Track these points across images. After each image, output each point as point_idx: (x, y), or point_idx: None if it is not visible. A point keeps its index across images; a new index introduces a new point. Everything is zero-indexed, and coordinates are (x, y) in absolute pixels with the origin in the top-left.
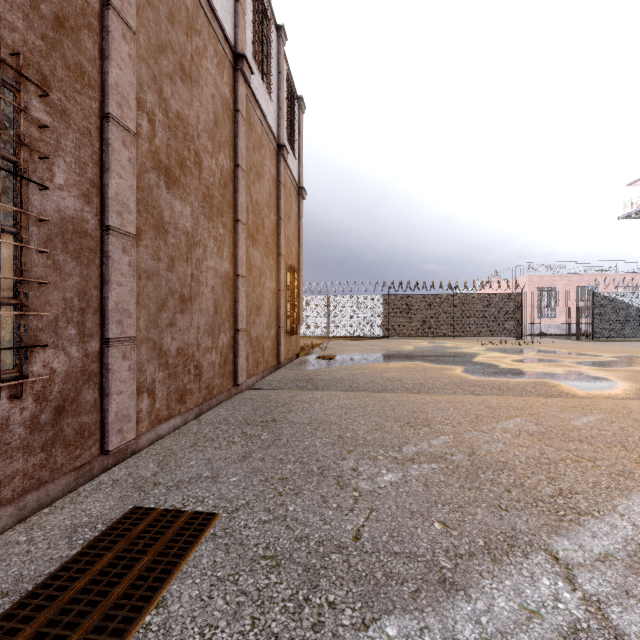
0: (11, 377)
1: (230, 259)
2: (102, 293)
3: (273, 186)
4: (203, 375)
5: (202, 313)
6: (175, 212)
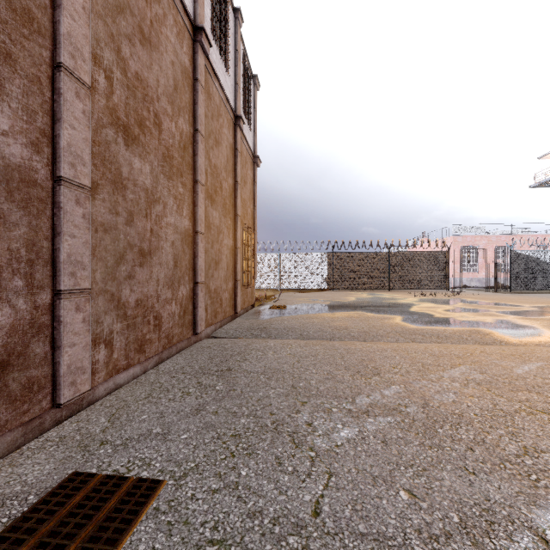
0: None
1: (189, 217)
2: (54, 244)
3: (230, 153)
4: (163, 325)
5: (162, 266)
6: (134, 169)
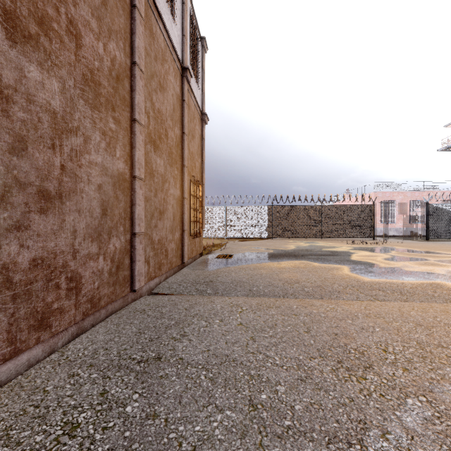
0: None
1: (125, 159)
2: None
3: (177, 103)
4: (83, 287)
5: (81, 214)
6: (28, 78)
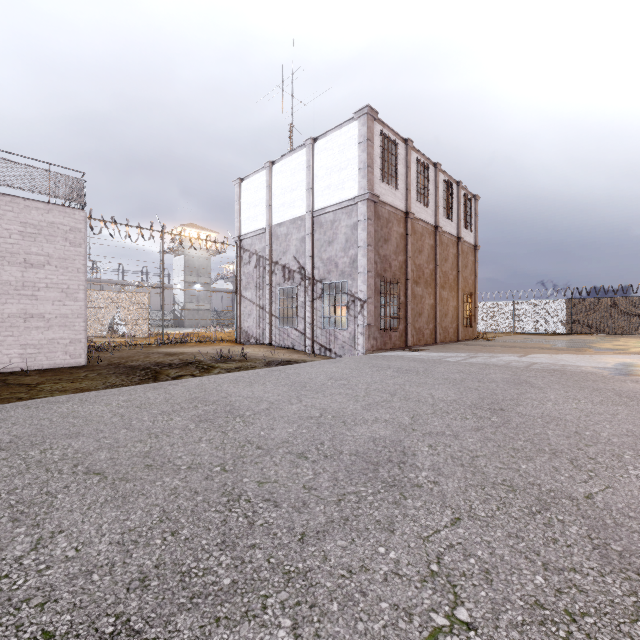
0: (397, 328)
1: (433, 299)
2: (406, 314)
3: (454, 258)
4: (424, 336)
5: (424, 318)
6: (418, 291)
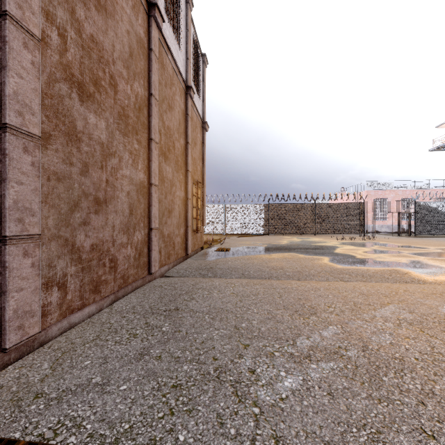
0: None
1: (144, 170)
2: None
3: (182, 117)
4: (118, 267)
5: (117, 214)
6: (89, 124)
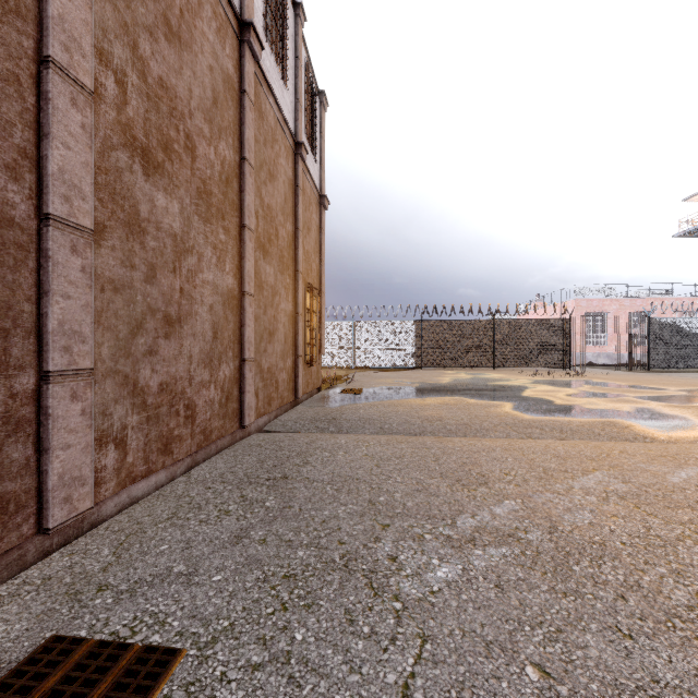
0: None
1: (234, 273)
2: (40, 308)
3: (289, 190)
4: (197, 416)
5: (196, 338)
6: (157, 207)
